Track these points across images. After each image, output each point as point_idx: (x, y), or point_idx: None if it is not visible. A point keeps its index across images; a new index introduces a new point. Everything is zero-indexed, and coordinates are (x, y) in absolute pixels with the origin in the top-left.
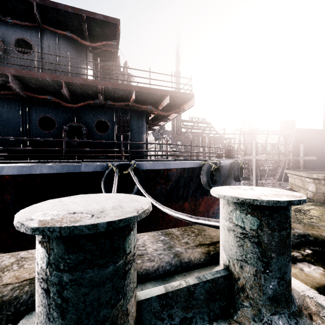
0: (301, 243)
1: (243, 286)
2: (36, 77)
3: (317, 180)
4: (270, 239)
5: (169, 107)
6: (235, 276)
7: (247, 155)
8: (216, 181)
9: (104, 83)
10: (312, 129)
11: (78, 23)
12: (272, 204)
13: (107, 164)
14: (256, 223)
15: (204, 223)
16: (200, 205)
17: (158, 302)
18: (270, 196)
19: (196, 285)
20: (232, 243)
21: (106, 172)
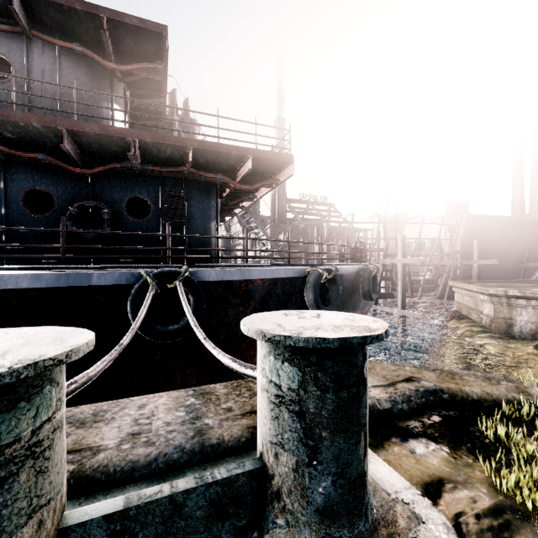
0: (428, 405)
1: (279, 490)
2: (13, 120)
3: (495, 297)
4: (319, 407)
5: (255, 177)
6: (269, 472)
7: (389, 257)
8: (330, 299)
9: (138, 133)
10: (492, 216)
11: (95, 30)
12: (314, 345)
13: (140, 272)
14: (296, 377)
15: (251, 375)
16: None
17: (104, 529)
18: (322, 330)
19: (189, 492)
20: (265, 413)
21: (136, 287)
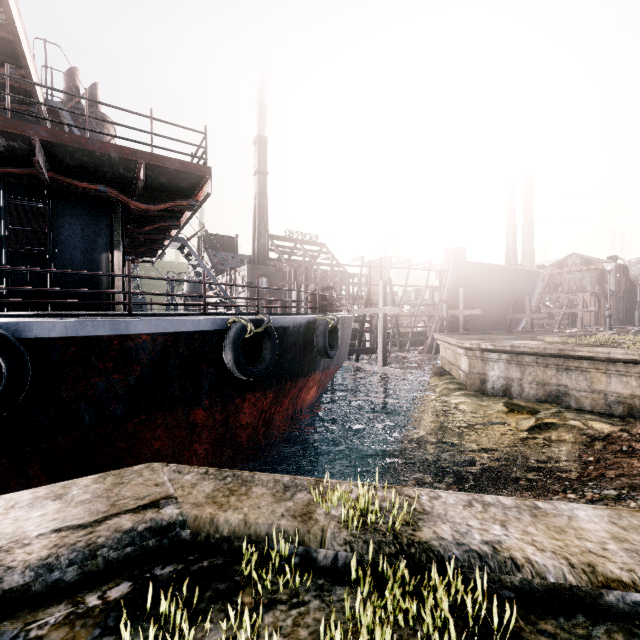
0: (138, 557)
1: None
2: None
3: (470, 351)
4: None
5: (167, 195)
6: None
7: (374, 306)
8: (263, 359)
9: None
10: (479, 263)
11: None
12: None
13: None
14: None
15: None
16: (240, 413)
17: None
18: None
19: None
20: None
21: None
